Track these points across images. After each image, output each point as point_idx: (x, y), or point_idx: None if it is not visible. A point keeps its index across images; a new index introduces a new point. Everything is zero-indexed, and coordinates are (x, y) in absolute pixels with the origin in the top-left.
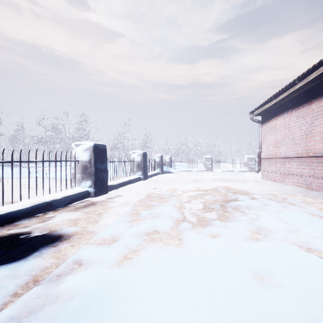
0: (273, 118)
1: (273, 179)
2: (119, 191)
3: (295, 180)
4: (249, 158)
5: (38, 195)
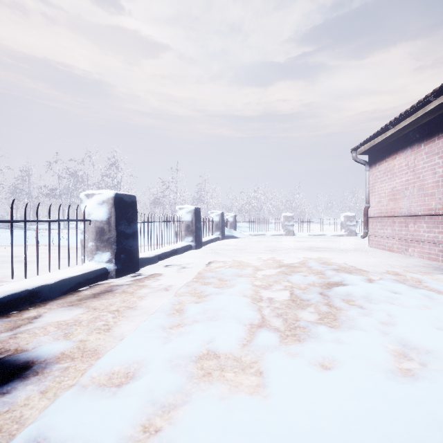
0: (389, 157)
1: (388, 248)
2: (157, 267)
3: (426, 250)
4: (347, 217)
5: (29, 273)
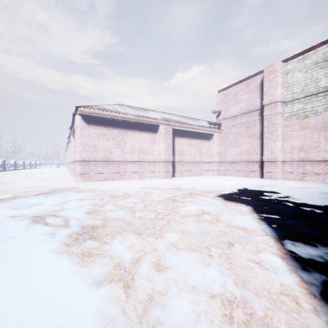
0: None
1: None
2: (27, 169)
3: None
4: None
5: None
